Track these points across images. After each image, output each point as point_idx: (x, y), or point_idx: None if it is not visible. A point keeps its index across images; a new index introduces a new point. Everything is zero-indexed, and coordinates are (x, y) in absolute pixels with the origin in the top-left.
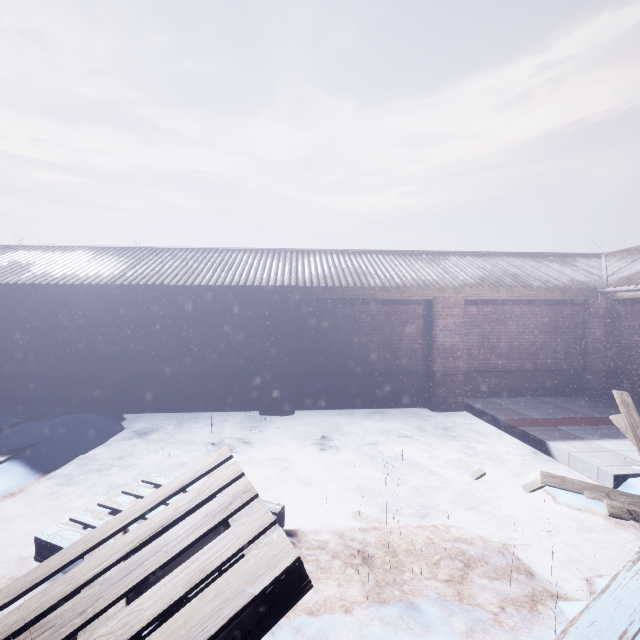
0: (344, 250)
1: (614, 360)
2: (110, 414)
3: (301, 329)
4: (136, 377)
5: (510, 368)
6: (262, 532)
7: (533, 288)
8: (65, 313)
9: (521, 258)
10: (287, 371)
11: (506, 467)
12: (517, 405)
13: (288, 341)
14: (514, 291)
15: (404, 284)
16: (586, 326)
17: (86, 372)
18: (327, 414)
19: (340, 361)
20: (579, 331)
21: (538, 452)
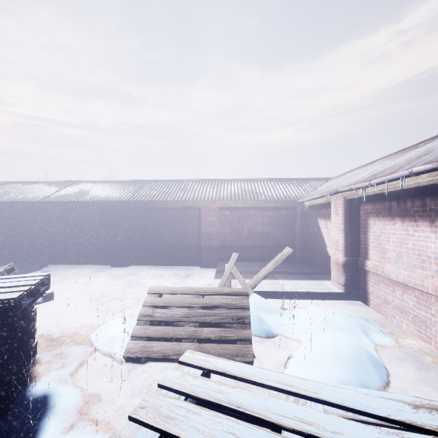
0: (173, 180)
1: (307, 241)
2: (41, 264)
3: (134, 223)
4: (55, 246)
5: (248, 245)
6: None
7: (258, 200)
8: (23, 215)
9: (274, 182)
10: (123, 244)
11: None
12: (242, 265)
13: (123, 229)
14: (246, 202)
15: (185, 199)
16: (295, 222)
17: (30, 243)
18: (144, 267)
19: (154, 240)
20: (291, 225)
21: None
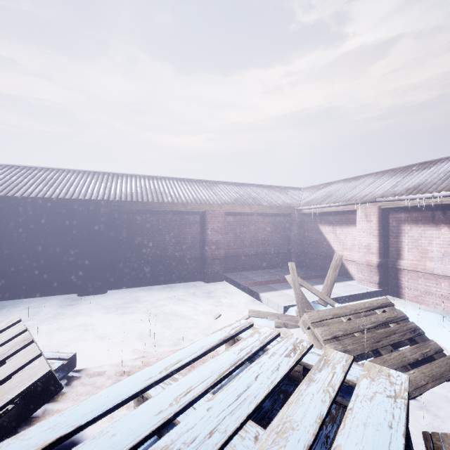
0: (150, 176)
1: (302, 246)
2: None
3: (113, 231)
4: None
5: (251, 253)
6: (29, 362)
7: (263, 206)
8: None
9: (261, 188)
10: (100, 262)
11: (238, 311)
12: (253, 275)
13: (101, 240)
14: (252, 207)
15: (187, 201)
16: (290, 228)
17: None
18: (132, 291)
19: (143, 253)
20: (287, 231)
21: (256, 300)
